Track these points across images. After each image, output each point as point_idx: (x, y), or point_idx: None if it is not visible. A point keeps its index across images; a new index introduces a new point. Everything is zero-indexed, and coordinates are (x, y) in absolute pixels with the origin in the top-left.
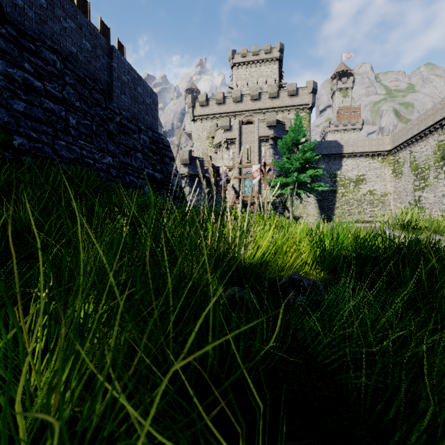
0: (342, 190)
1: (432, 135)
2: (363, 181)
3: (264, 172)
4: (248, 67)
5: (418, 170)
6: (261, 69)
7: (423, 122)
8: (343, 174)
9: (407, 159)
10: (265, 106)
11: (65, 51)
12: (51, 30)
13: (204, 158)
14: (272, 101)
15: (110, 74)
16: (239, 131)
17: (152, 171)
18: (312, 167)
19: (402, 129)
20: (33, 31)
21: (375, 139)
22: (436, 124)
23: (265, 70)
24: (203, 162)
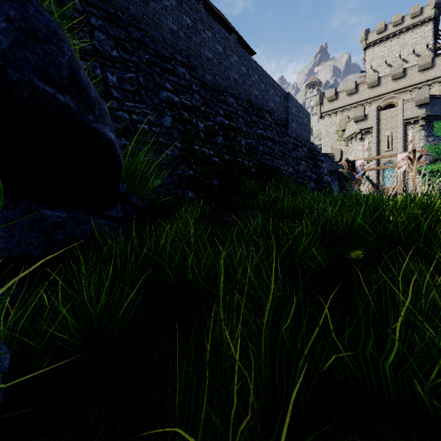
0: None
1: None
2: None
3: (413, 160)
4: (386, 42)
5: None
6: (405, 38)
7: None
8: None
9: None
10: (413, 82)
11: (270, 109)
12: (265, 100)
13: (334, 153)
14: (424, 74)
15: (286, 111)
16: (376, 119)
17: (310, 173)
18: None
19: None
20: (260, 105)
21: None
22: None
23: (411, 38)
24: (333, 157)
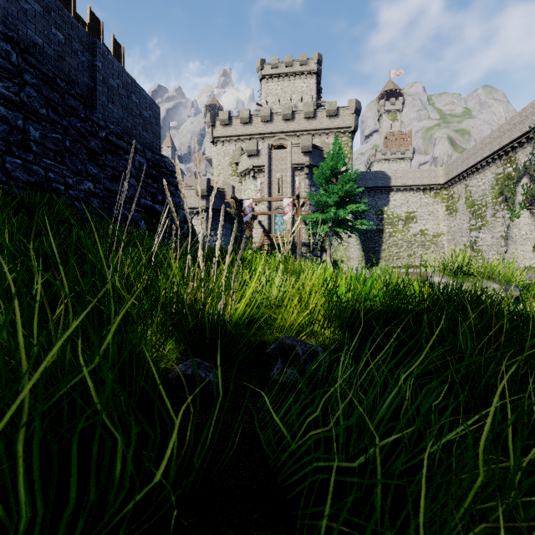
0: (390, 229)
1: (490, 167)
2: (413, 219)
3: (297, 207)
4: (280, 81)
5: (475, 207)
6: (295, 83)
7: (480, 151)
8: (391, 210)
9: (462, 194)
10: (300, 128)
11: (25, 40)
12: (4, 11)
13: (225, 188)
14: (308, 122)
15: (93, 75)
16: (268, 157)
17: (151, 202)
18: (353, 201)
19: (457, 160)
20: None
21: (426, 170)
22: (494, 154)
23: (300, 85)
24: (224, 193)
